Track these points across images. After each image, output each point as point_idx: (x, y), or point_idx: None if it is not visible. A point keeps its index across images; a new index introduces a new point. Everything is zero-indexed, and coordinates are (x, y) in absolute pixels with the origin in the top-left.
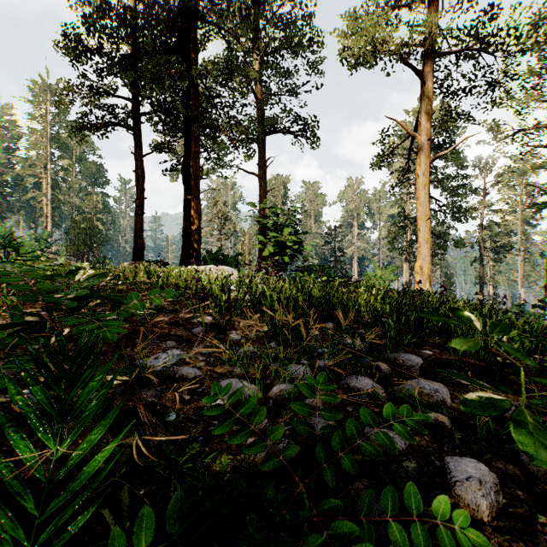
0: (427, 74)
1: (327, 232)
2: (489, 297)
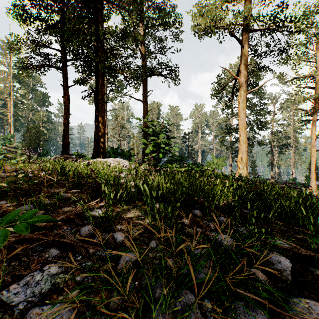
0: (245, 41)
1: (184, 136)
2: (275, 173)
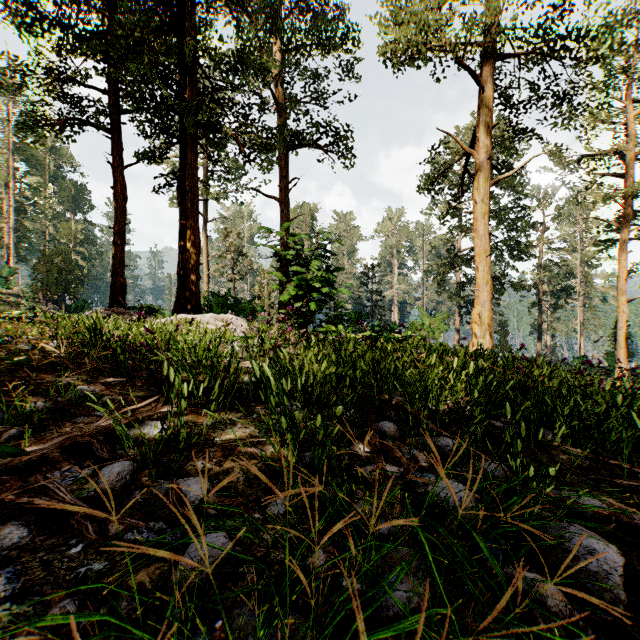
0: (488, 77)
1: (363, 272)
2: (546, 347)
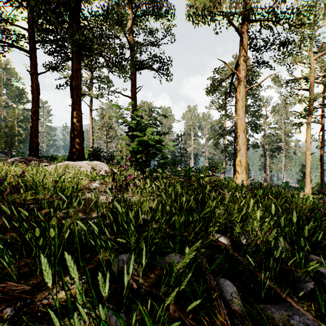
0: (245, 32)
1: (176, 138)
2: (267, 177)
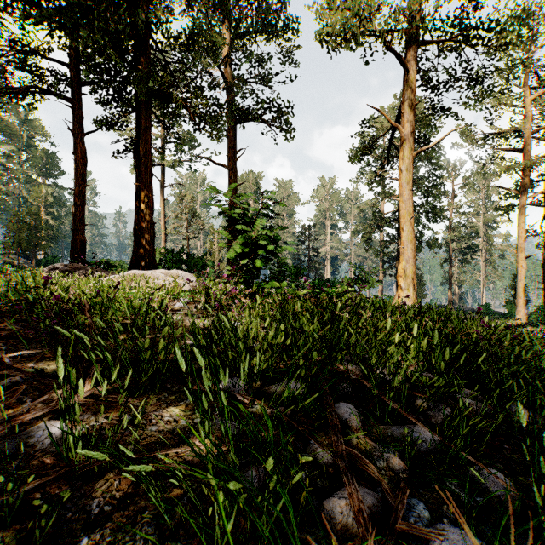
0: (411, 61)
1: (301, 232)
2: (455, 296)
